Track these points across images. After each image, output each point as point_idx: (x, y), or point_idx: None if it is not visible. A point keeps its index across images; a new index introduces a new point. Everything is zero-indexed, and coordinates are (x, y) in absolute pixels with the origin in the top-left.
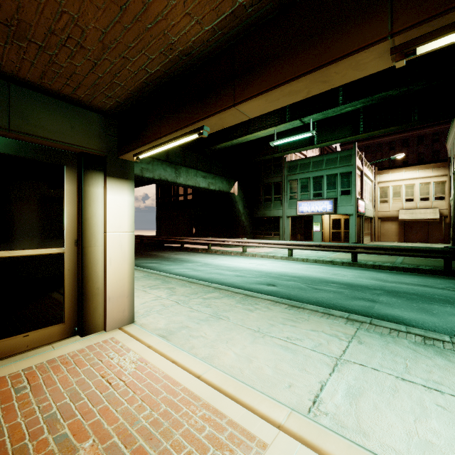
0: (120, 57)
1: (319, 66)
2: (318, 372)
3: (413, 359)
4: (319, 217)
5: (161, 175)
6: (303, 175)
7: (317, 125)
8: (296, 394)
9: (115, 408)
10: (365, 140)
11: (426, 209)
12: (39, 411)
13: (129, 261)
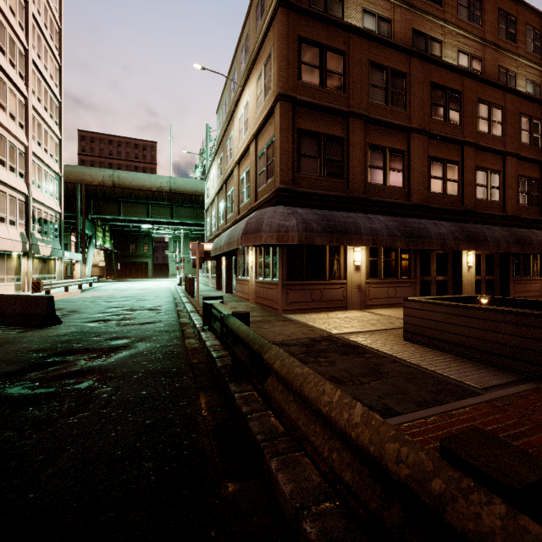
0: None
1: None
2: None
3: None
4: None
5: None
6: None
7: None
8: None
9: None
10: None
11: None
12: None
13: None
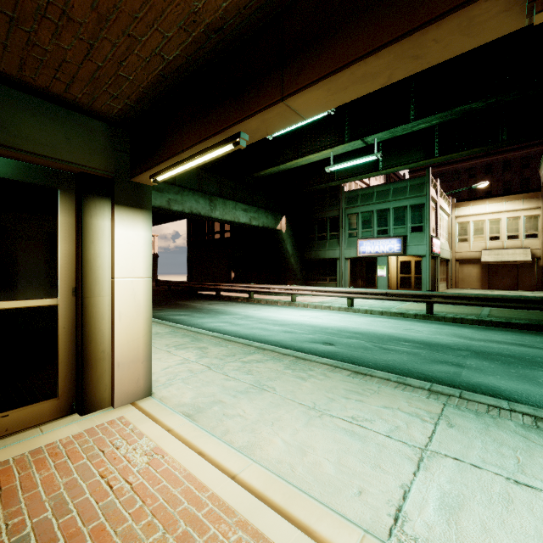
0: (124, 36)
1: (411, 30)
2: (398, 470)
3: (525, 450)
4: (385, 259)
5: (193, 208)
6: (365, 208)
7: (382, 147)
8: (369, 505)
9: (114, 527)
10: (440, 166)
11: (514, 249)
12: (6, 532)
13: (144, 316)
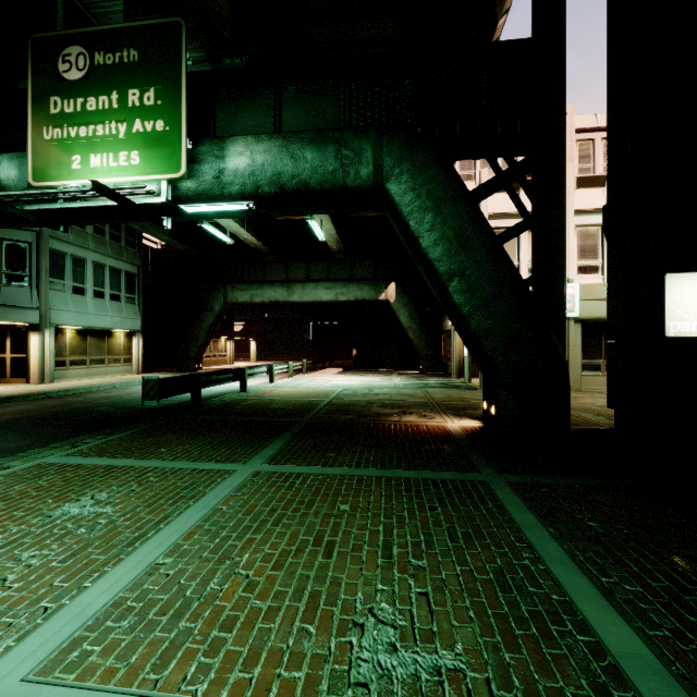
0: None
1: None
2: None
3: None
4: None
5: (271, 298)
6: None
7: None
8: None
9: None
10: None
11: None
12: None
13: (38, 361)
